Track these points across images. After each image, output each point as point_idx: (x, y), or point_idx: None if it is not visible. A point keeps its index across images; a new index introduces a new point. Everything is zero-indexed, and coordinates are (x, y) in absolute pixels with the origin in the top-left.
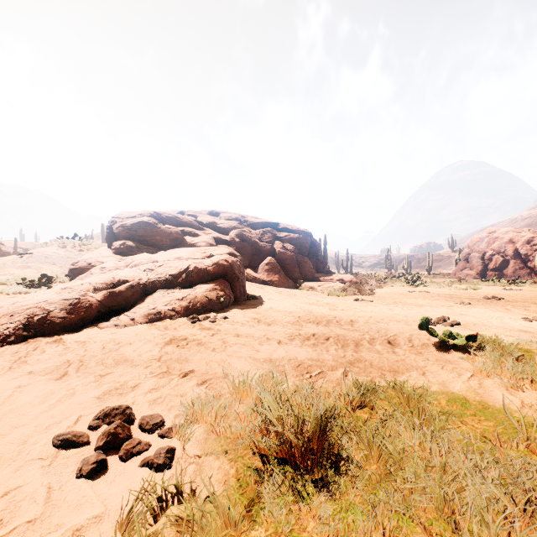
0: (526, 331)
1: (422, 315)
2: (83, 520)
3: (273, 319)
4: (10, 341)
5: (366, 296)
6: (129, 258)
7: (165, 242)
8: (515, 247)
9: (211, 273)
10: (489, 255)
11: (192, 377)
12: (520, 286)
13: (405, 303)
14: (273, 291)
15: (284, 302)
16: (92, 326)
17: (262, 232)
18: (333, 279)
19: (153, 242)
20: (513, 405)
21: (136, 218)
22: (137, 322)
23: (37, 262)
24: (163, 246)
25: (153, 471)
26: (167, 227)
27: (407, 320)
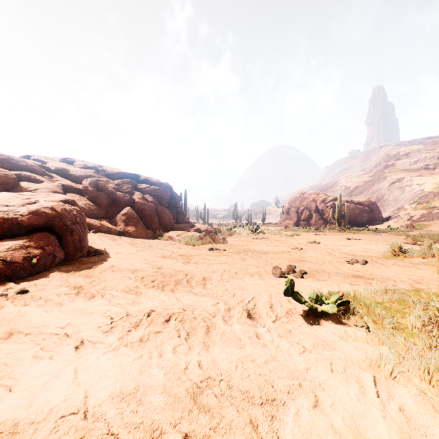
0: (358, 275)
1: (271, 265)
2: None
3: (103, 286)
4: None
5: (219, 244)
6: None
7: None
8: (316, 204)
9: (26, 224)
10: (301, 210)
11: None
12: (323, 232)
13: (253, 250)
14: (127, 243)
15: (134, 256)
16: None
17: (121, 183)
18: (191, 229)
19: None
20: None
21: None
22: None
23: None
24: None
25: None
26: None
27: (260, 271)
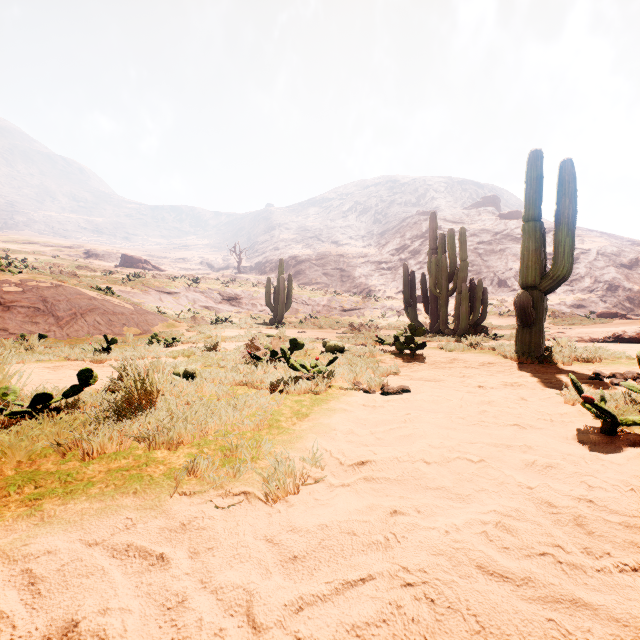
0: None
1: None
2: None
3: None
4: (599, 341)
5: None
6: None
7: None
8: None
9: None
10: None
11: None
12: None
13: None
14: None
15: None
16: None
17: None
18: None
19: None
20: None
21: None
22: None
23: None
24: None
25: None
26: None
27: None
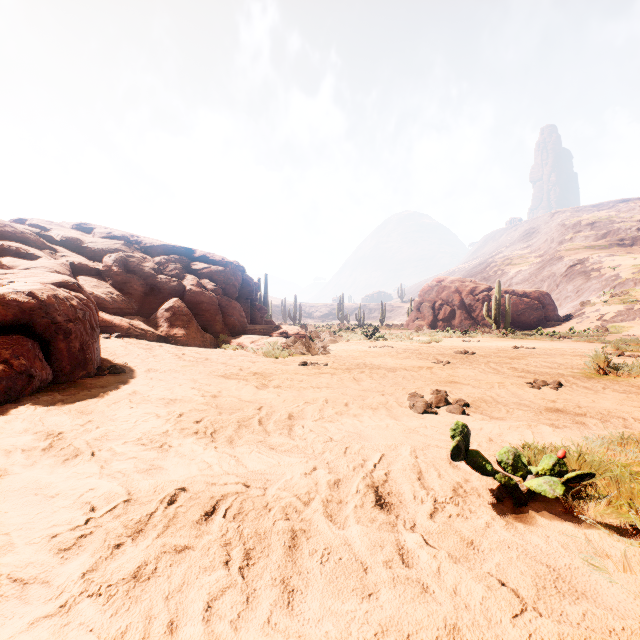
0: (557, 409)
1: (405, 390)
2: None
3: (102, 432)
4: None
5: (317, 356)
6: None
7: None
8: (461, 296)
9: None
10: (439, 305)
11: None
12: (473, 337)
13: (372, 365)
14: (169, 354)
15: (177, 375)
16: None
17: (164, 261)
18: (273, 333)
19: None
20: None
21: None
22: None
23: None
24: None
25: None
26: None
27: (387, 402)
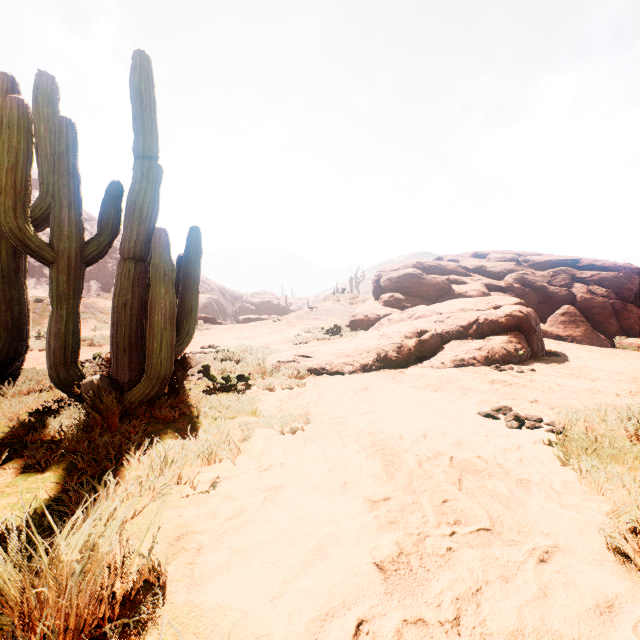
0: None
1: None
2: (536, 438)
3: (596, 376)
4: (373, 369)
5: None
6: (410, 311)
7: (431, 292)
8: None
9: (503, 324)
10: None
11: (539, 404)
12: None
13: None
14: (578, 348)
15: (601, 362)
16: (414, 365)
17: (551, 274)
18: None
19: (418, 293)
20: None
21: (399, 270)
22: (446, 366)
23: (322, 314)
24: (428, 297)
25: (557, 435)
26: (432, 277)
27: None
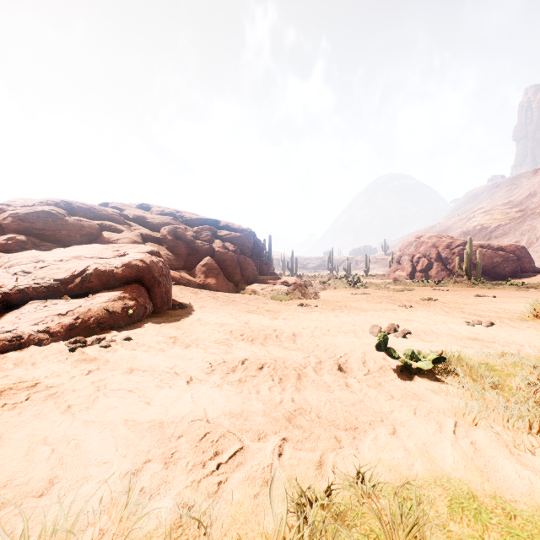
0: (475, 338)
1: (370, 323)
2: None
3: (196, 337)
4: None
5: (310, 300)
6: (5, 257)
7: (74, 237)
8: (438, 250)
9: (120, 276)
10: (417, 258)
11: None
12: (445, 286)
13: (350, 307)
14: (209, 297)
15: (219, 310)
16: None
17: (200, 230)
18: (277, 282)
19: (57, 237)
20: (539, 496)
21: (34, 207)
22: None
23: None
24: (71, 242)
25: None
26: (77, 220)
27: (356, 330)
